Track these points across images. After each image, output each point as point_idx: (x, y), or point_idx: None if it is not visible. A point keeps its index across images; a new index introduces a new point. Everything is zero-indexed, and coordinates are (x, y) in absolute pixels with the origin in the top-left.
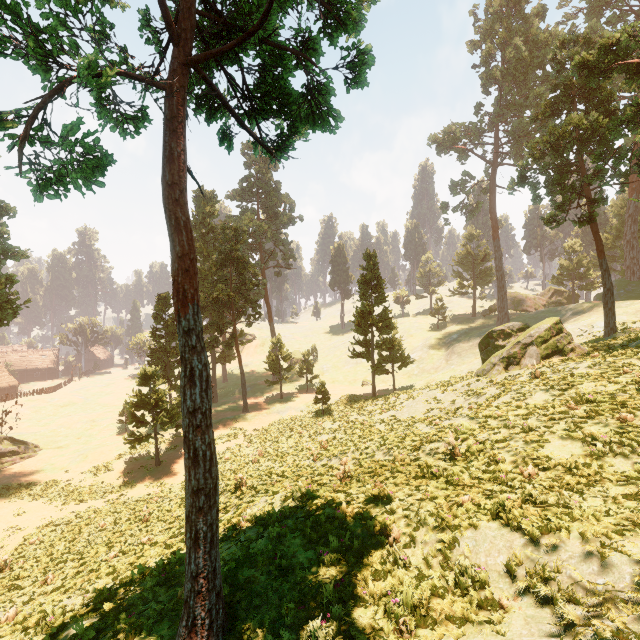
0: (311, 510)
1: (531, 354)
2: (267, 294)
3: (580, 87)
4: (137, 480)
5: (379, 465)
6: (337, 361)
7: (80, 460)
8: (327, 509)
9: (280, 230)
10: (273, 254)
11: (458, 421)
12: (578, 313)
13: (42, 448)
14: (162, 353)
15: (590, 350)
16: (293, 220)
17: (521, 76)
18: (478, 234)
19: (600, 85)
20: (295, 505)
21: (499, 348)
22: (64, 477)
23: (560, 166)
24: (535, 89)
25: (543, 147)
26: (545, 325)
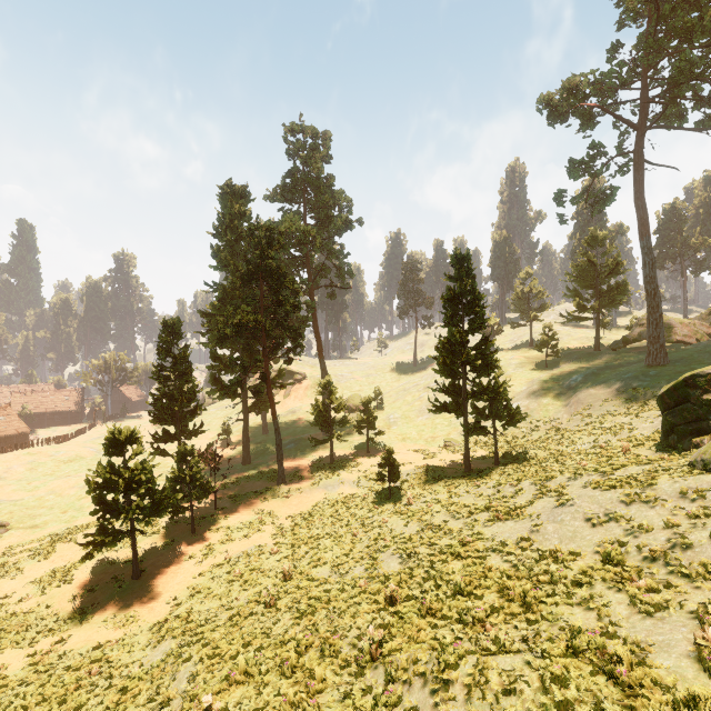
0: None
1: None
2: (316, 322)
3: None
4: (97, 607)
5: None
6: (408, 409)
7: (41, 555)
8: None
9: (333, 238)
10: (324, 270)
11: None
12: None
13: (11, 527)
14: (167, 401)
15: None
16: (350, 224)
17: None
18: (604, 237)
19: None
20: None
21: None
22: (4, 589)
23: None
24: None
25: None
26: None
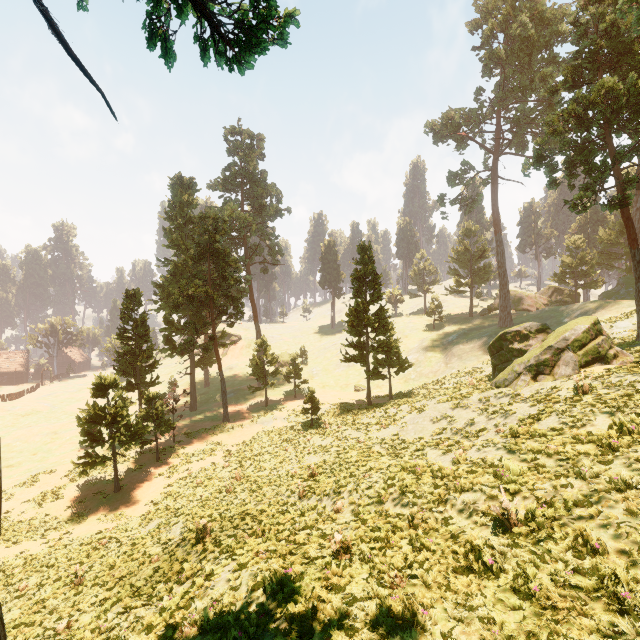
0: (289, 635)
1: (567, 361)
2: (252, 292)
3: (607, 52)
4: (89, 511)
5: (390, 526)
6: (327, 364)
7: (27, 484)
8: (316, 636)
9: (266, 223)
10: (259, 249)
11: (491, 454)
12: (588, 312)
13: None
14: (130, 357)
15: (636, 356)
16: (280, 212)
17: (526, 57)
18: (476, 229)
19: (632, 48)
20: (266, 606)
21: (514, 352)
22: (3, 507)
23: (583, 143)
24: (542, 70)
25: (568, 118)
26: (582, 326)
